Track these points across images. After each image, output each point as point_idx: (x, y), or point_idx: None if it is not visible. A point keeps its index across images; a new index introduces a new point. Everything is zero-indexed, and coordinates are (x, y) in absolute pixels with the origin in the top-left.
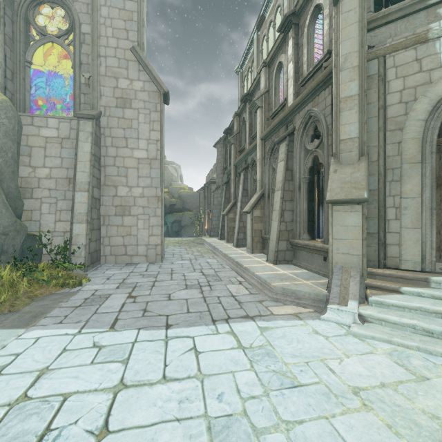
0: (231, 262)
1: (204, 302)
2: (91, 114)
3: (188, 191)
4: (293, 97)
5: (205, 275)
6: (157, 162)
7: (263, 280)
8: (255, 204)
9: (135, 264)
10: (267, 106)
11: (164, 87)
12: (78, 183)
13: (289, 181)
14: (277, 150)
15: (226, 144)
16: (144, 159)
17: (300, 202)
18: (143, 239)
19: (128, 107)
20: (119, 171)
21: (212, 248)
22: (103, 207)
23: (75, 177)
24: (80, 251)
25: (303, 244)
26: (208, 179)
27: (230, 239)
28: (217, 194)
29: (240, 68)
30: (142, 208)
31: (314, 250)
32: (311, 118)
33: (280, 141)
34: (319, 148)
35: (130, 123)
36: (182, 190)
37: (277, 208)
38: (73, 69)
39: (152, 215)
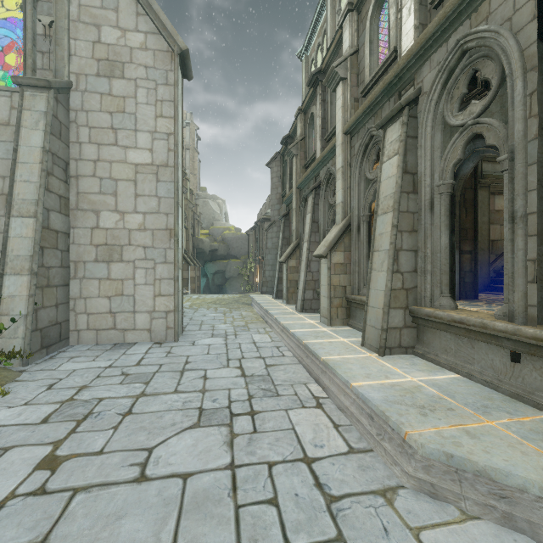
0: (294, 343)
1: (228, 497)
2: (43, 79)
3: (234, 233)
4: (415, 34)
5: (246, 378)
6: (168, 171)
7: (376, 408)
8: (335, 242)
9: (129, 345)
10: (355, 77)
11: (180, 41)
12: (17, 201)
13: (409, 195)
14: (382, 140)
15: (285, 161)
16: (146, 166)
17: (433, 234)
18: (144, 301)
19: (119, 76)
20: (102, 186)
21: (263, 312)
22: (75, 247)
23: (12, 190)
24: (15, 326)
25: (448, 319)
26: (260, 216)
27: (291, 298)
28: (272, 233)
29: (305, 50)
30: (143, 250)
31: (481, 334)
32: (462, 58)
33: (389, 120)
34: (486, 116)
35: (121, 103)
36: (227, 231)
37: (385, 246)
38: (22, 9)
39: (161, 260)
